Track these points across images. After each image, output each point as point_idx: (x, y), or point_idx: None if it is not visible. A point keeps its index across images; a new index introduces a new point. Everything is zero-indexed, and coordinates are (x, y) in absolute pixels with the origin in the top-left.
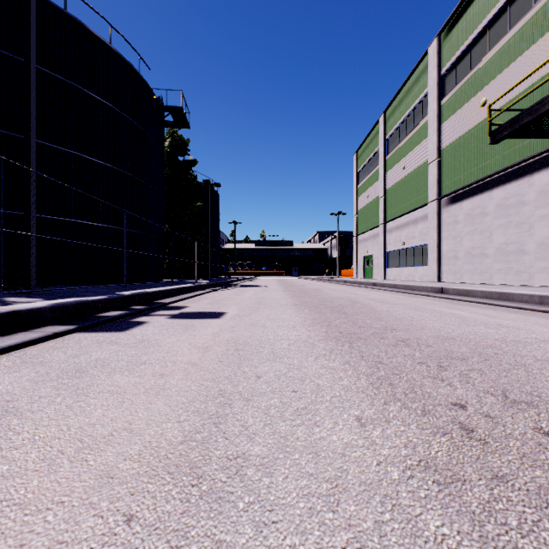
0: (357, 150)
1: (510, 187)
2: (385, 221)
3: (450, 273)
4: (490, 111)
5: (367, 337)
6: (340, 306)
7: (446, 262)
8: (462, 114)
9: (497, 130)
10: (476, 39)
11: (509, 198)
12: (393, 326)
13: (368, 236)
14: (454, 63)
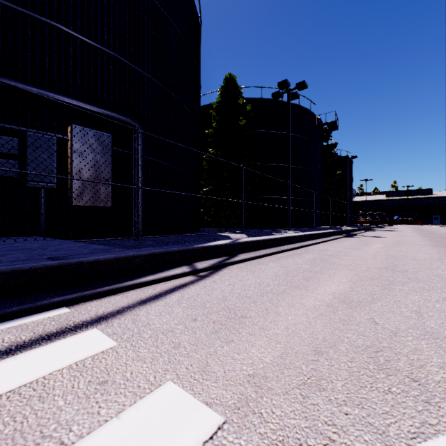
0: None
1: None
2: None
3: None
4: None
5: (444, 241)
6: None
7: None
8: None
9: None
10: None
11: None
12: None
13: None
14: None
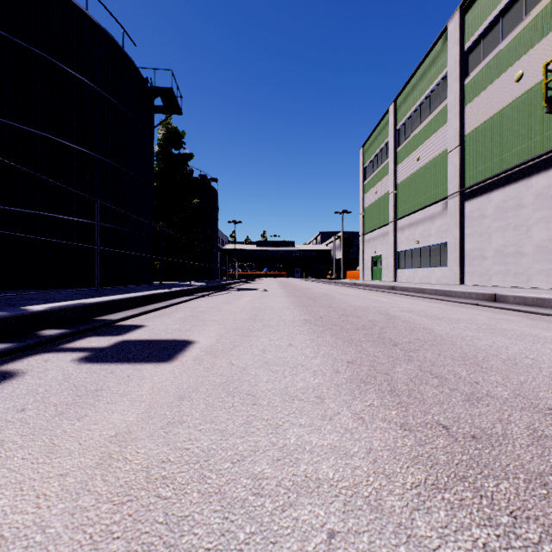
0: (364, 144)
1: None
2: (396, 218)
3: (475, 274)
4: (547, 72)
5: (551, 469)
6: (375, 326)
7: (470, 262)
8: (491, 93)
9: None
10: (509, 5)
11: None
12: (537, 393)
13: (376, 235)
14: (480, 35)
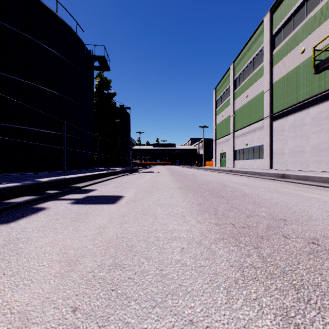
0: (216, 87)
1: (322, 106)
2: (234, 131)
3: (279, 163)
4: (314, 51)
5: (267, 234)
6: (215, 189)
7: (276, 156)
8: (287, 59)
9: (320, 64)
10: (297, 10)
11: (322, 113)
12: (278, 214)
13: (223, 140)
14: (281, 26)
